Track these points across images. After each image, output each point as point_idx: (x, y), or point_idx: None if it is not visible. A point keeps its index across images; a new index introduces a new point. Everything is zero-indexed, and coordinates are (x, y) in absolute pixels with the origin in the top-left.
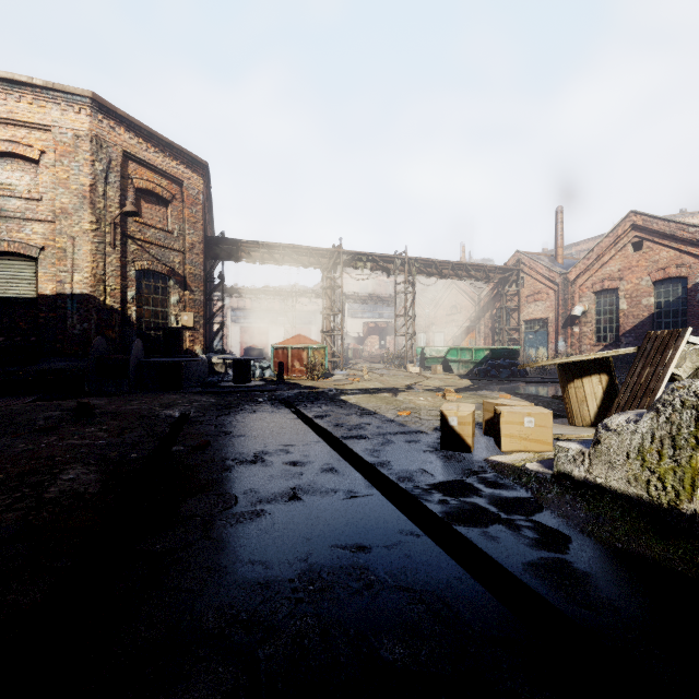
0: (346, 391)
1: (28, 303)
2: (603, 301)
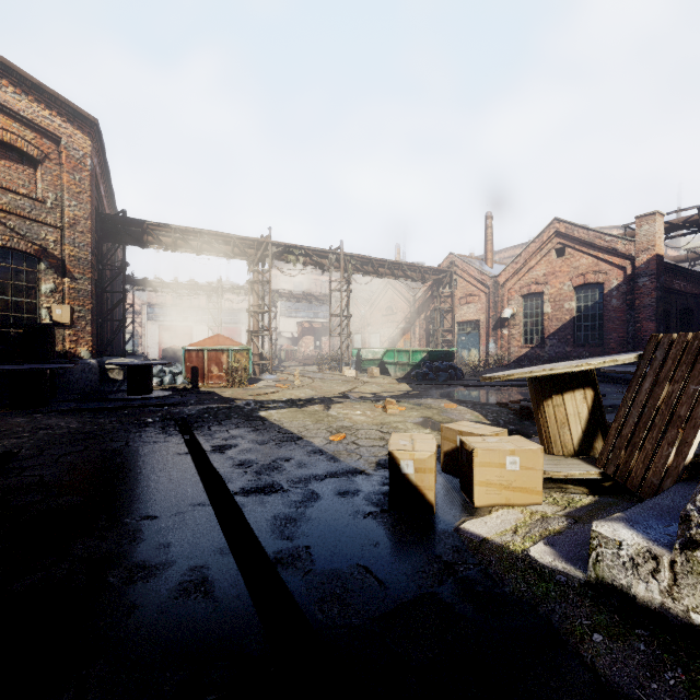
0: (268, 404)
1: None
2: (530, 305)
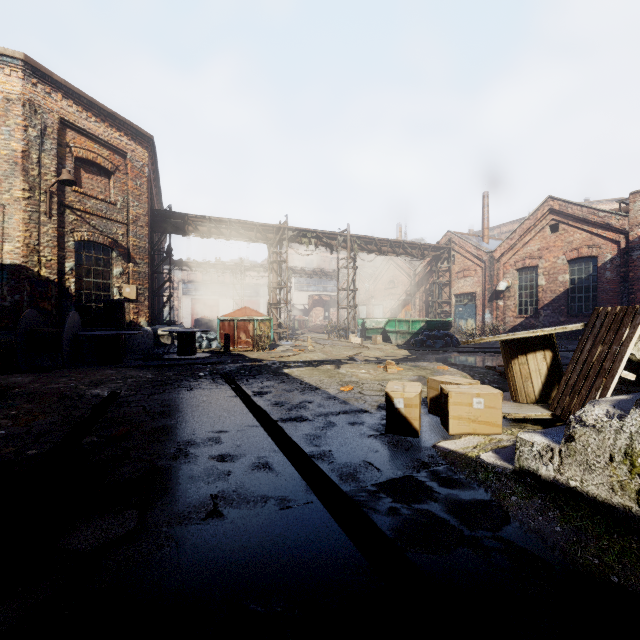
0: (290, 364)
1: None
2: (524, 278)
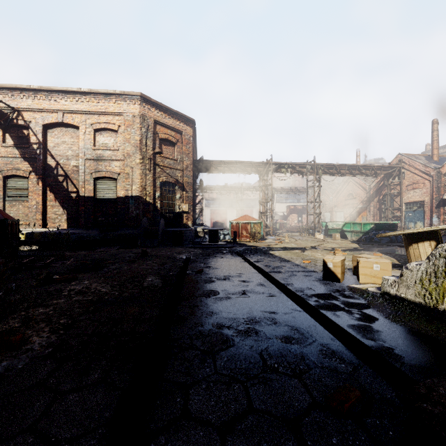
0: (273, 248)
1: (113, 201)
2: None
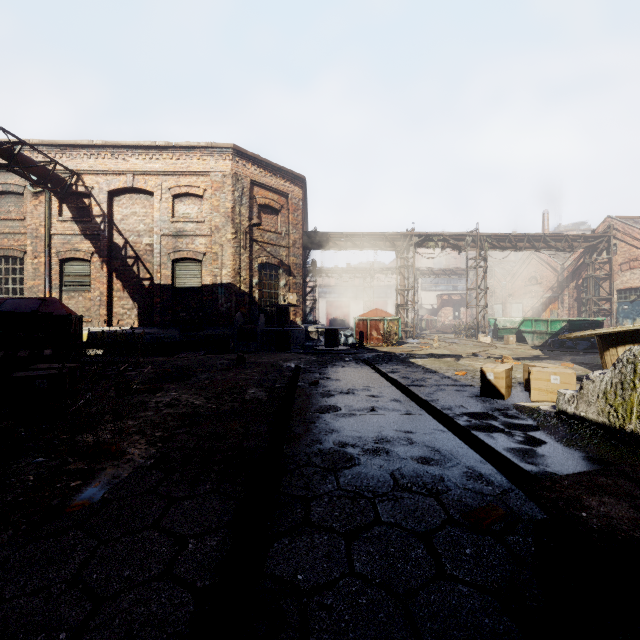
0: (415, 355)
1: (197, 290)
2: None
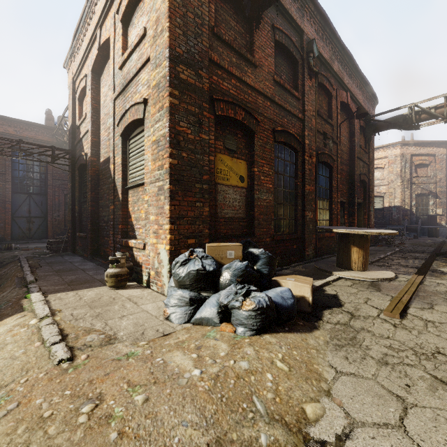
0: None
1: (380, 209)
2: None
